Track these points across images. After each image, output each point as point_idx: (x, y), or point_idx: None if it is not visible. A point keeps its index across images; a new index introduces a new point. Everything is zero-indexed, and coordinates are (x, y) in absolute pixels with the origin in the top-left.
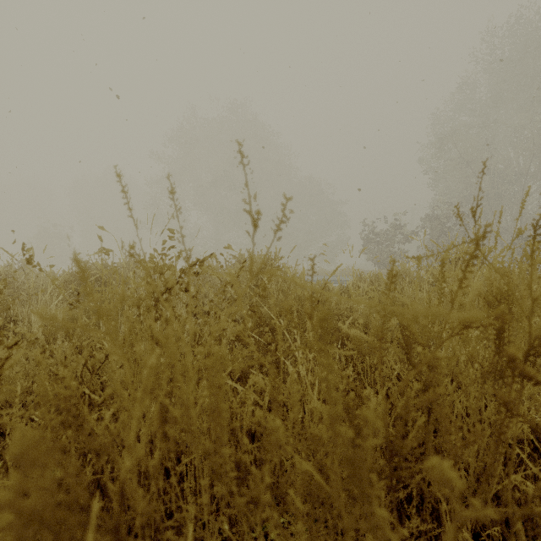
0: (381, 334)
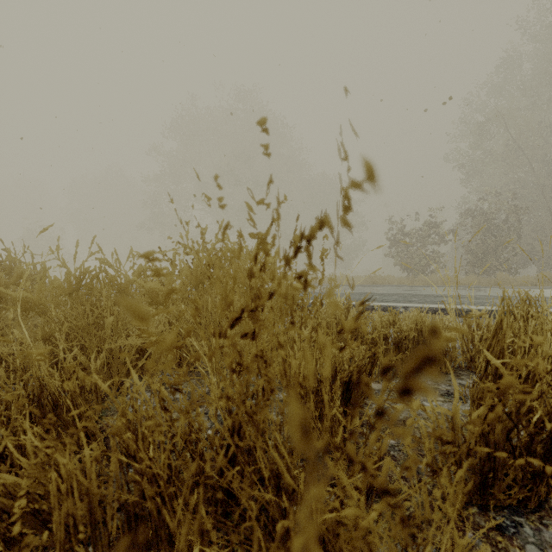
0: None
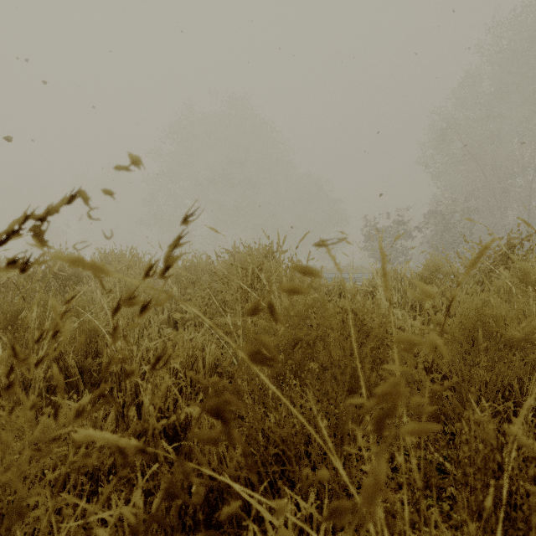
0: None
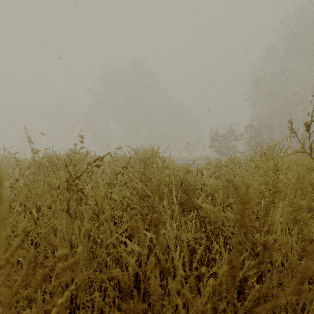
0: (233, 262)
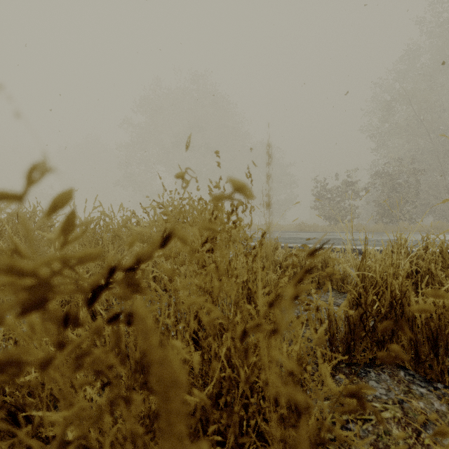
0: None
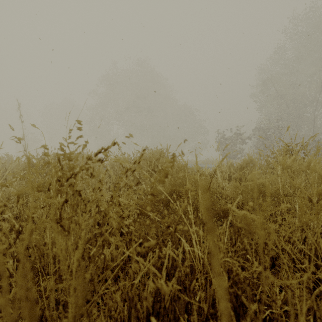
0: None
